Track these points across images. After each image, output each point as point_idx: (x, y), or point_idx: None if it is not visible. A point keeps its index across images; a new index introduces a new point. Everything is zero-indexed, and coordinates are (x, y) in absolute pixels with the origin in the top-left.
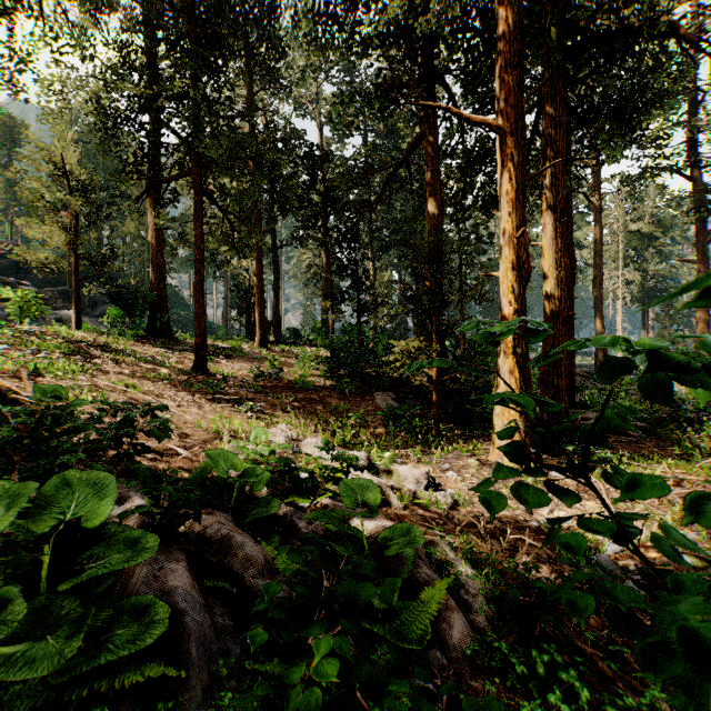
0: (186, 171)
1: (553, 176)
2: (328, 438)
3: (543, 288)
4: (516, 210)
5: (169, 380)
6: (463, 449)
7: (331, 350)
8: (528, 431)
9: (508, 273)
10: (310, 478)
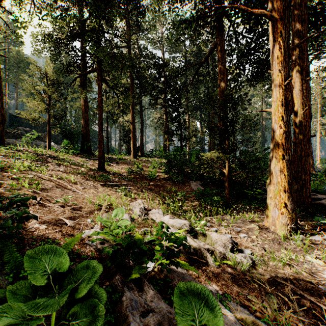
0: (94, 69)
1: (301, 52)
2: (165, 208)
3: (293, 121)
4: (284, 68)
5: (83, 174)
6: (245, 216)
7: (167, 159)
8: (293, 209)
9: (279, 108)
10: (152, 240)
